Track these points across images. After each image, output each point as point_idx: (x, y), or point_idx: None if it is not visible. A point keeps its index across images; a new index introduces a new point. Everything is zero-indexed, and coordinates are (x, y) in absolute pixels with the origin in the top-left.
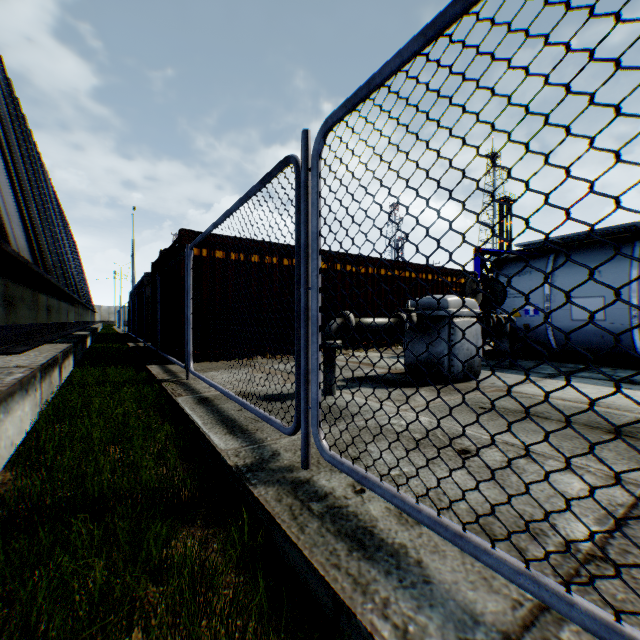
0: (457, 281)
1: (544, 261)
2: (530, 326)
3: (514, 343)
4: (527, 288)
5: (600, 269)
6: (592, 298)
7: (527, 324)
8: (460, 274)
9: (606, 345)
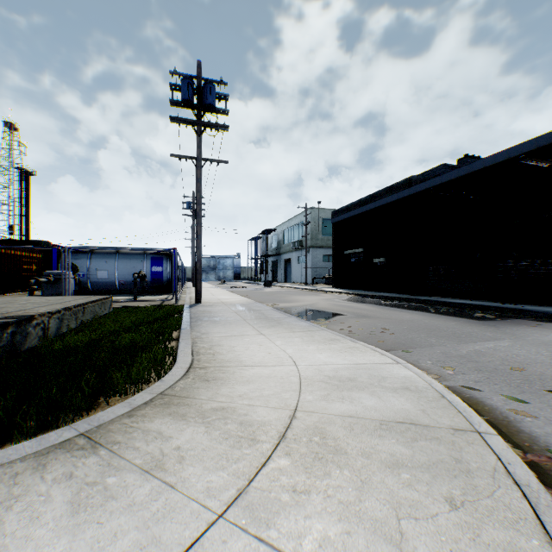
0: (30, 255)
1: (88, 255)
2: (82, 281)
3: (80, 287)
4: (81, 265)
5: (108, 261)
6: (105, 271)
7: (81, 280)
8: (32, 251)
9: (109, 287)
